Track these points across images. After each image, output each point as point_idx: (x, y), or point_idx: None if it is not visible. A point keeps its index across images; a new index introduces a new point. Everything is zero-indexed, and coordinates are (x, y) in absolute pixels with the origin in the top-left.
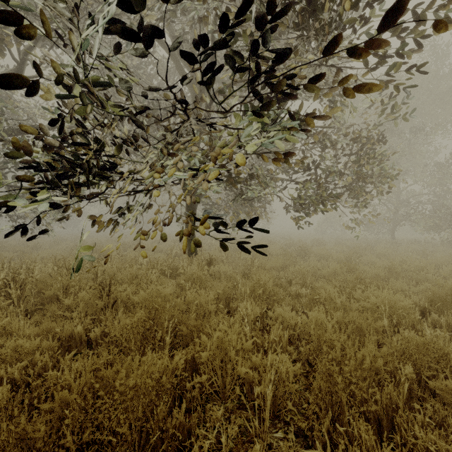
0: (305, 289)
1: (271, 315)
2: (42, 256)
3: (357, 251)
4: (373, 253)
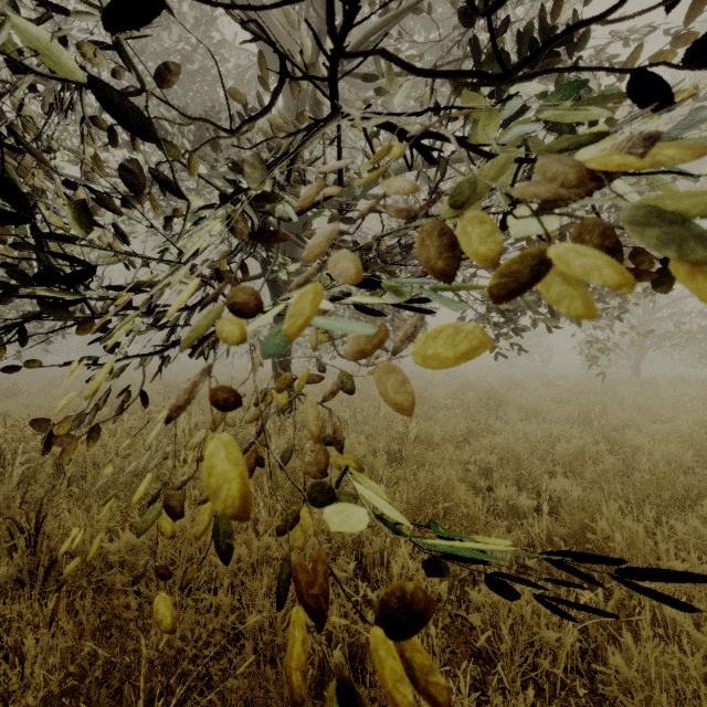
0: (526, 494)
1: (479, 602)
2: (4, 411)
3: (593, 399)
4: (620, 404)
